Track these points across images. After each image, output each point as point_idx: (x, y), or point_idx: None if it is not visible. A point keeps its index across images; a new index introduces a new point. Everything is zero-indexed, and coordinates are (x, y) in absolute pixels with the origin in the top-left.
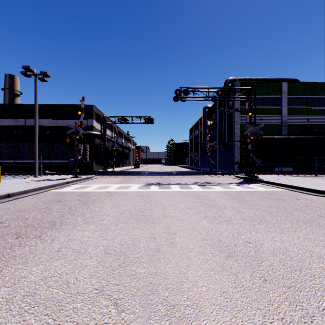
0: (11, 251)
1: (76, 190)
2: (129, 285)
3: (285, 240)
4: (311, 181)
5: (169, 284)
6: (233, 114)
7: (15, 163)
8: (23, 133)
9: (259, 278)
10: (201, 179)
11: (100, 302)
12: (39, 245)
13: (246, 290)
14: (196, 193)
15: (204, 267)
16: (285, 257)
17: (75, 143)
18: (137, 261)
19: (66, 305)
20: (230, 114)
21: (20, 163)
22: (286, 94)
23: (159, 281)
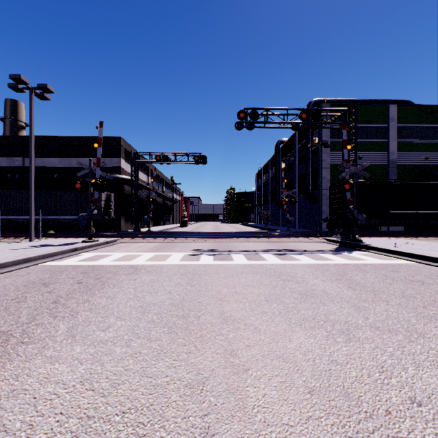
0: None
1: (84, 263)
2: None
3: None
4: None
5: None
6: (320, 150)
7: (7, 220)
8: (20, 177)
9: None
10: (276, 243)
11: None
12: None
13: None
14: (273, 268)
15: None
16: None
17: (90, 190)
18: None
19: None
20: (315, 150)
21: (13, 220)
22: (395, 121)
23: None
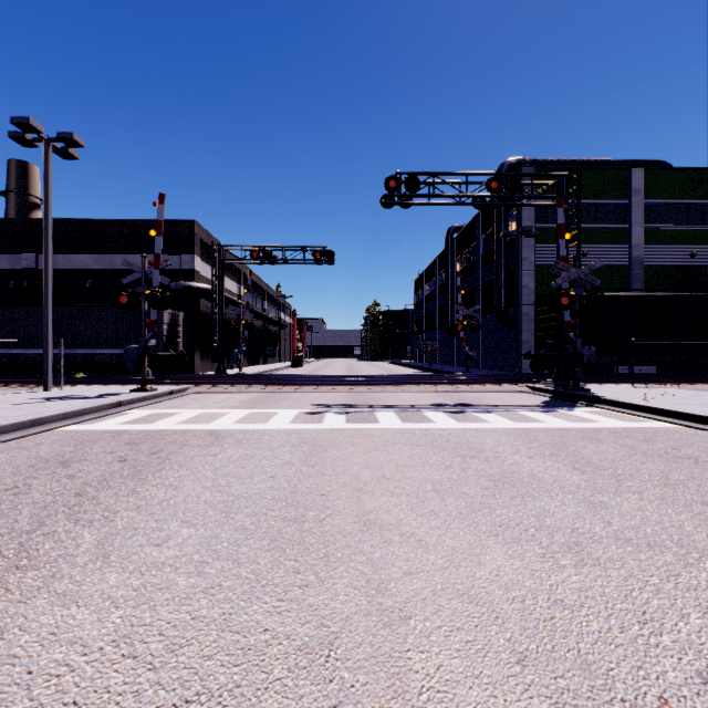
0: None
1: (132, 427)
2: None
3: None
4: None
5: None
6: (519, 242)
7: (10, 356)
8: (30, 286)
9: None
10: (448, 393)
11: None
12: None
13: None
14: (446, 435)
15: None
16: None
17: (143, 307)
18: None
19: None
20: (510, 242)
21: (19, 355)
22: (642, 195)
23: None
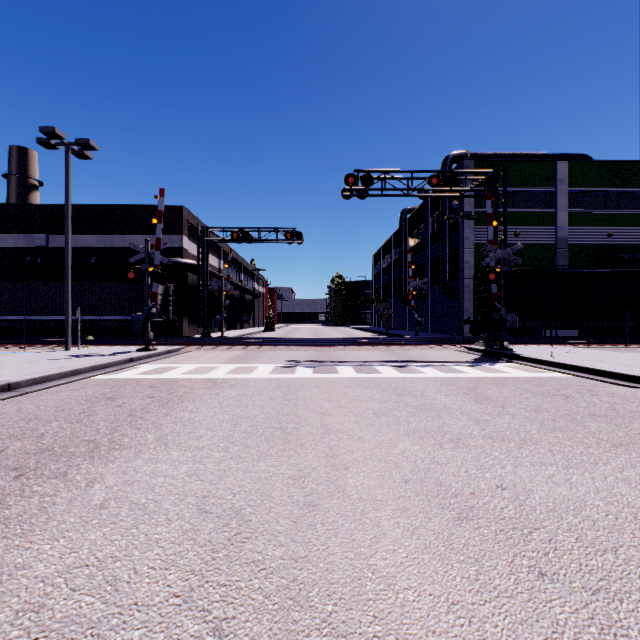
0: (1, 506)
1: (147, 376)
2: (249, 586)
3: (577, 482)
4: (618, 358)
5: (336, 583)
6: (460, 224)
7: (28, 322)
8: (43, 262)
9: (528, 570)
10: (397, 352)
11: (184, 627)
12: (61, 494)
13: (501, 599)
14: (389, 381)
15: (409, 545)
16: (579, 521)
17: (147, 281)
18: (267, 529)
19: (108, 634)
20: (454, 223)
21: (36, 321)
22: (566, 184)
23: (312, 577)
